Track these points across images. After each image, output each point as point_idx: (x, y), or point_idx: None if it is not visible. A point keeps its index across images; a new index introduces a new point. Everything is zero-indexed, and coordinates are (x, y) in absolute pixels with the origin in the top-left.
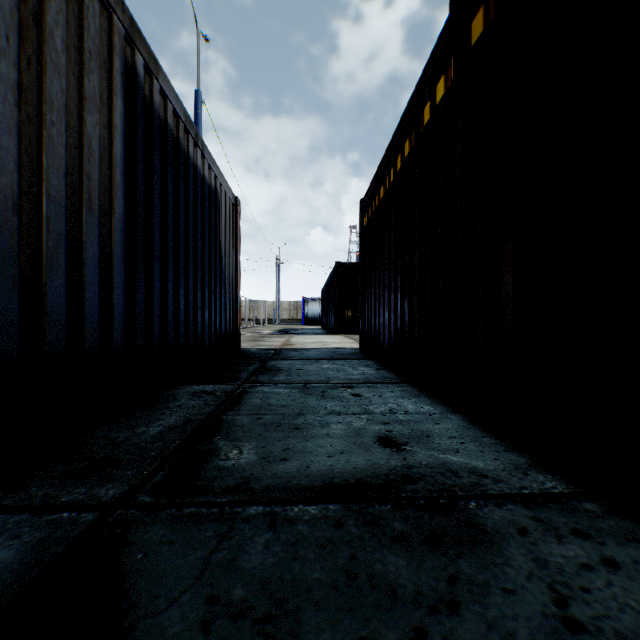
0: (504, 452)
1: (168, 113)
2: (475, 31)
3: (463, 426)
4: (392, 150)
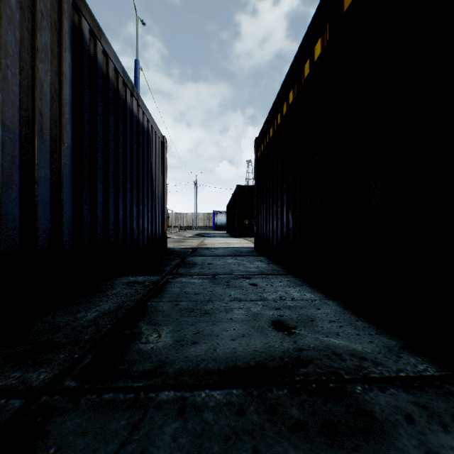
0: (376, 335)
1: (109, 69)
2: None
3: (339, 311)
4: (279, 100)
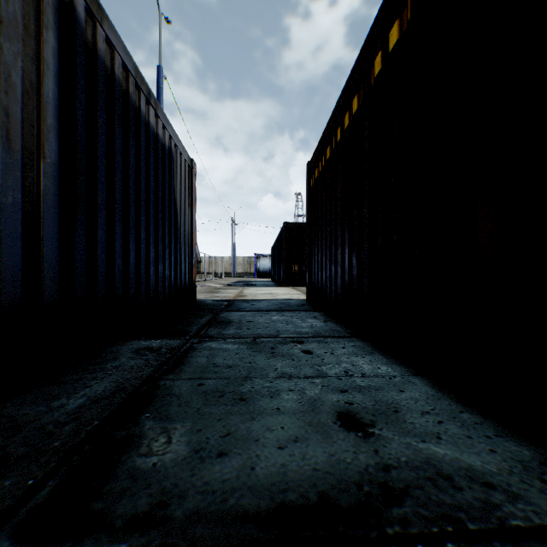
0: (497, 438)
1: (115, 64)
2: None
3: (432, 395)
4: (339, 110)
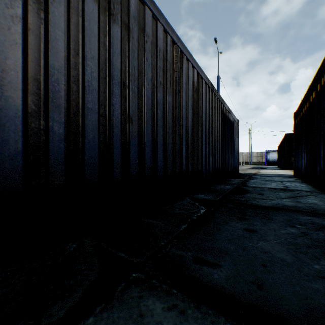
0: (313, 189)
1: (225, 111)
2: (317, 88)
3: (309, 187)
4: (302, 102)
